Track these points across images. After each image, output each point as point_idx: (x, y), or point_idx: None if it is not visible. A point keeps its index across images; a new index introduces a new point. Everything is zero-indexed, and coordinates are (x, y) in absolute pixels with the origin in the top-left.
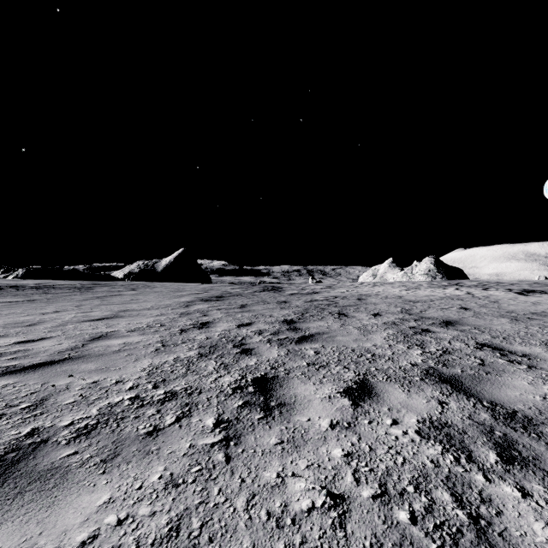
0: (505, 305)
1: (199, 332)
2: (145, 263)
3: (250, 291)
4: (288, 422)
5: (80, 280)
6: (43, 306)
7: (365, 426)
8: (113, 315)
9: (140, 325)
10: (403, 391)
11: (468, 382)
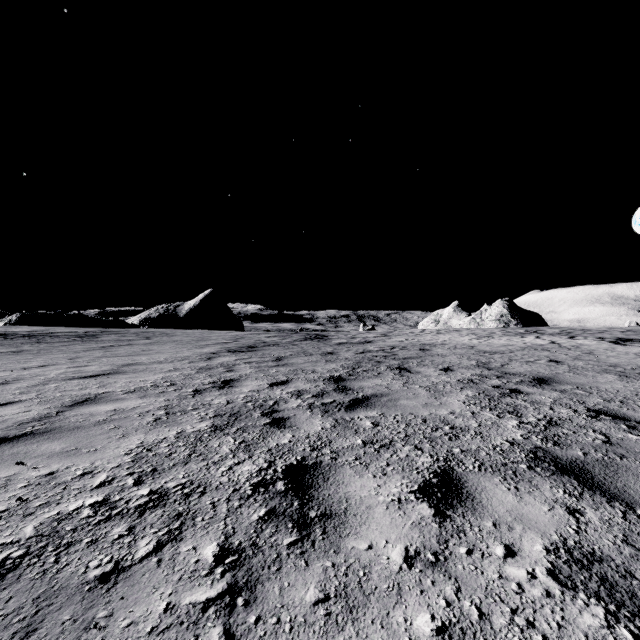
0: (604, 357)
1: (218, 394)
2: (165, 306)
3: (289, 340)
4: (336, 552)
5: (86, 327)
6: (28, 359)
7: (462, 561)
8: (113, 370)
9: (144, 384)
10: (509, 490)
11: (600, 472)
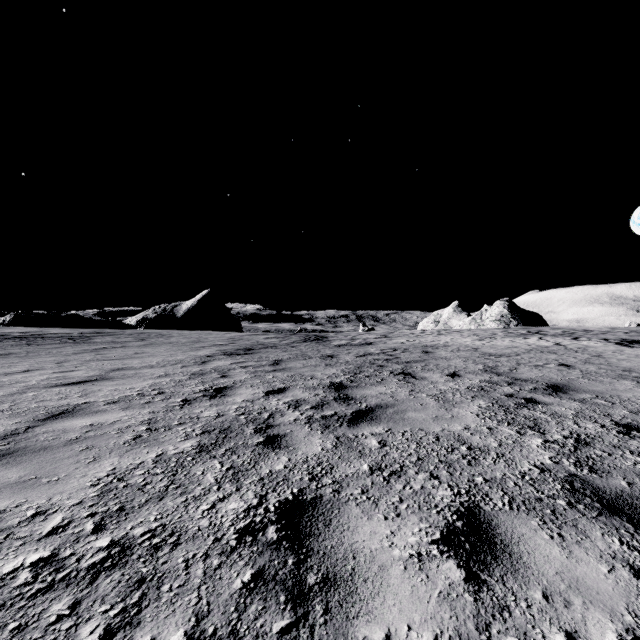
0: (614, 360)
1: (208, 404)
2: (162, 307)
3: (288, 341)
4: None
5: (81, 327)
6: (13, 363)
7: None
8: (100, 376)
9: (129, 393)
10: (552, 538)
11: None
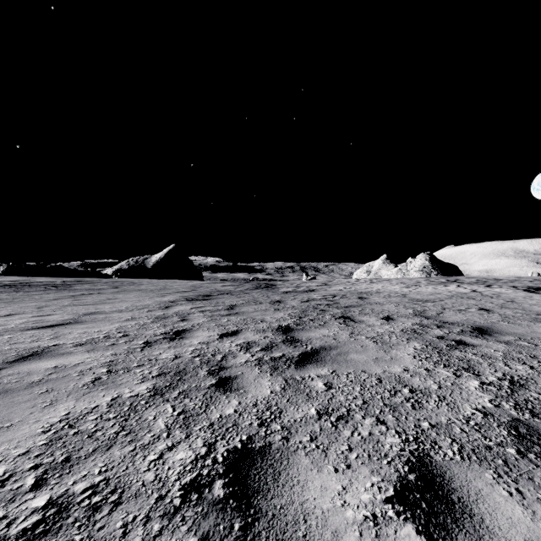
0: (527, 305)
1: (167, 347)
2: (134, 259)
3: (241, 289)
4: None
5: (65, 277)
6: None
7: None
8: (73, 320)
9: (97, 335)
10: (511, 495)
11: None
